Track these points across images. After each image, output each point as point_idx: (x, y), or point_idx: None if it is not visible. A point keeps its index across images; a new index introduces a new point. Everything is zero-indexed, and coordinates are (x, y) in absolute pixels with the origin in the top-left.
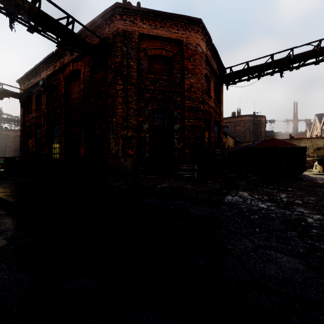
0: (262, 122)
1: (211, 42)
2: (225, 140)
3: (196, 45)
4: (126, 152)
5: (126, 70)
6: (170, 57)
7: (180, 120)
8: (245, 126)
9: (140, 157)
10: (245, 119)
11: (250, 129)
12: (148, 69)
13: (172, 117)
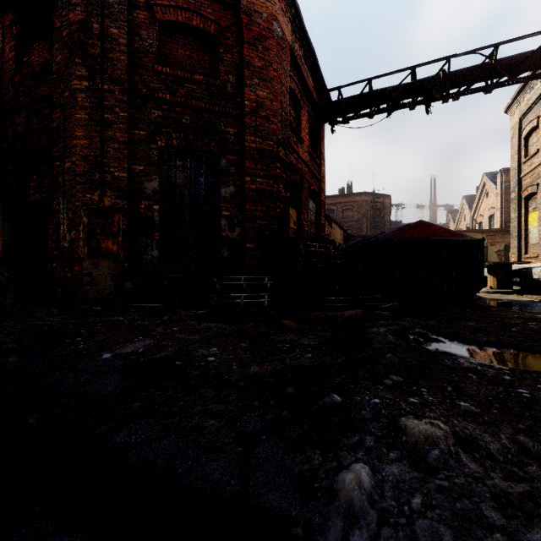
0: (387, 205)
1: (303, 27)
2: (328, 231)
3: (269, 17)
4: (98, 245)
5: (99, 44)
6: (212, 35)
7: (236, 177)
8: (360, 211)
9: (138, 257)
10: (360, 199)
11: (368, 217)
12: (159, 54)
13: (218, 169)
